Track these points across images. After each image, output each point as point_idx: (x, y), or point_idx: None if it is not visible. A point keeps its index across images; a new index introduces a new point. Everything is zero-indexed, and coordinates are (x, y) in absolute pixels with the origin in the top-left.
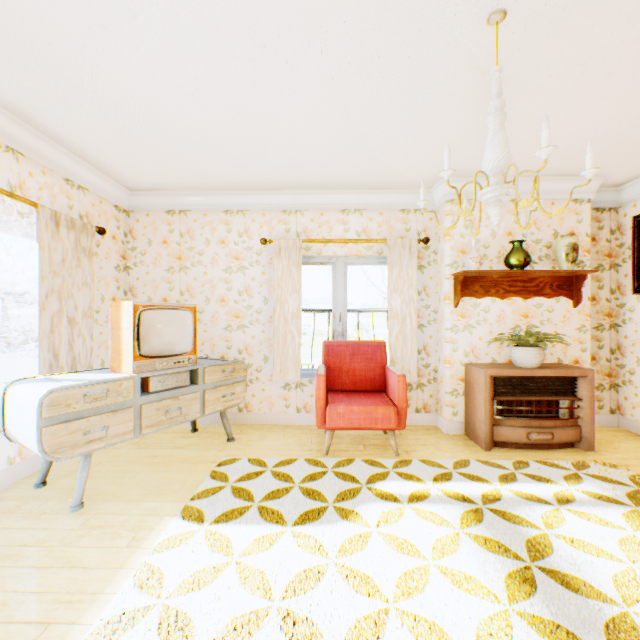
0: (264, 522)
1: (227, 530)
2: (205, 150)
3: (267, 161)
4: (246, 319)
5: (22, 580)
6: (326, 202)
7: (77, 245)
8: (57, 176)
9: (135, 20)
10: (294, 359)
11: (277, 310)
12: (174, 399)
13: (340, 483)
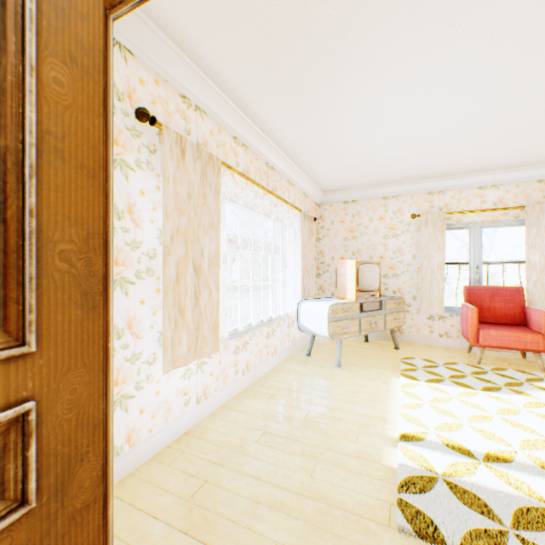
0: (458, 387)
1: (436, 386)
2: (388, 165)
3: (427, 164)
4: (398, 270)
5: (344, 386)
6: (464, 183)
7: (308, 229)
8: (301, 192)
9: (394, 120)
10: (438, 298)
11: (424, 263)
12: (372, 317)
13: (502, 379)
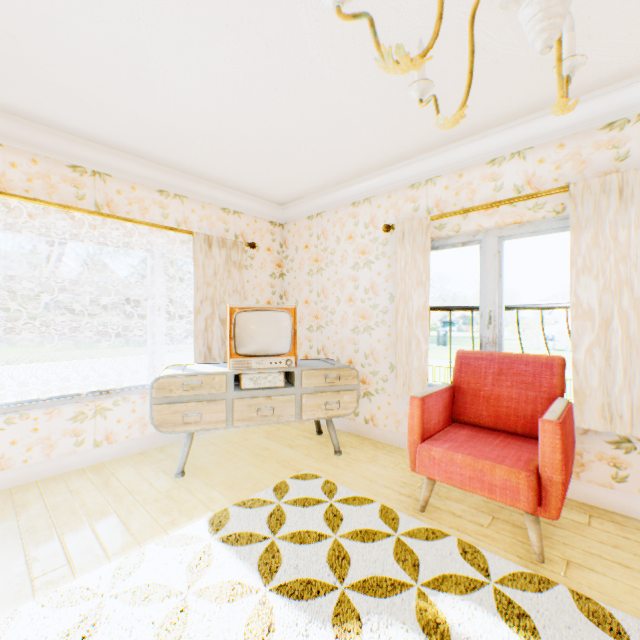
0: (257, 565)
1: (223, 554)
2: (296, 145)
3: (360, 131)
4: (371, 320)
5: (101, 518)
6: (464, 157)
7: (228, 260)
8: (215, 208)
9: (146, 48)
10: (419, 371)
11: (400, 309)
12: (266, 398)
13: (390, 562)
